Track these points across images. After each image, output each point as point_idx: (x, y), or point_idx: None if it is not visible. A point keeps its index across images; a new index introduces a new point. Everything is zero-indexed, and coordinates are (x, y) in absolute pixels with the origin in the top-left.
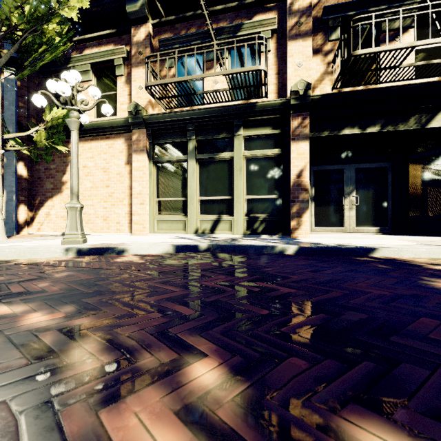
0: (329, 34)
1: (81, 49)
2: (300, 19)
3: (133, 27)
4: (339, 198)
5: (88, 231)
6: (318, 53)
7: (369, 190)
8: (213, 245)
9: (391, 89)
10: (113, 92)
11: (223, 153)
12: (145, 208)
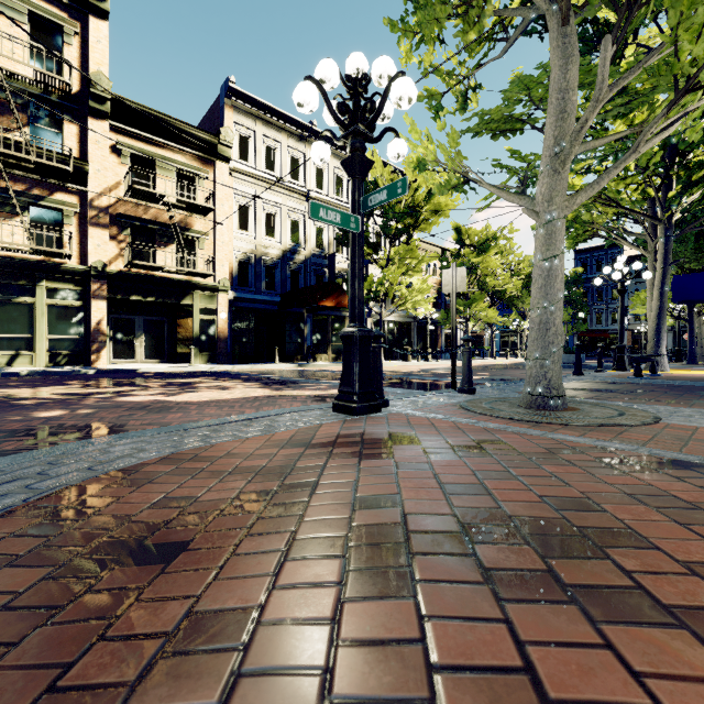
0: (122, 230)
1: None
2: (100, 214)
3: None
4: (132, 339)
5: None
6: (114, 239)
7: (154, 335)
8: (32, 372)
9: (160, 279)
10: None
11: (23, 298)
12: None
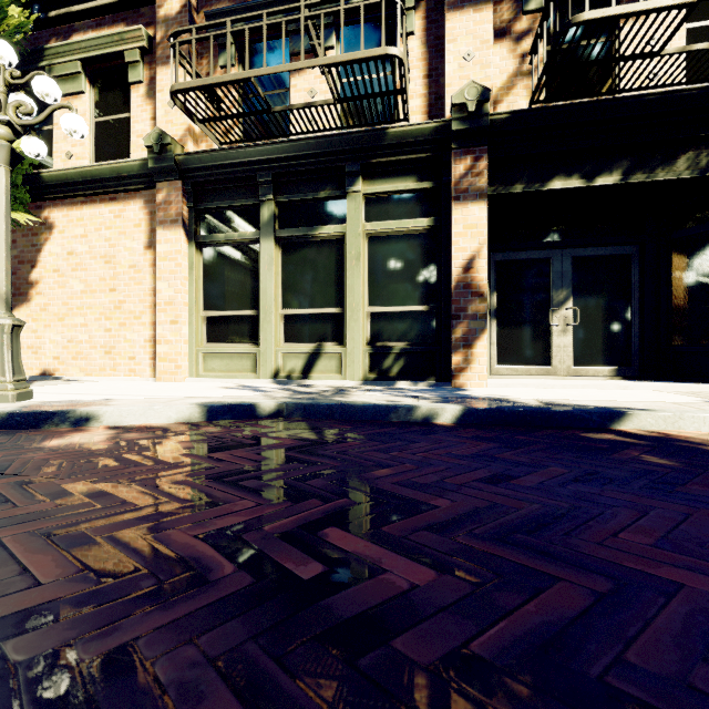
0: (525, 0)
1: (66, 34)
2: None
3: None
4: (542, 313)
5: (77, 373)
6: (503, 36)
7: (598, 297)
8: (288, 404)
9: (643, 101)
10: (124, 115)
11: (326, 226)
12: (179, 330)
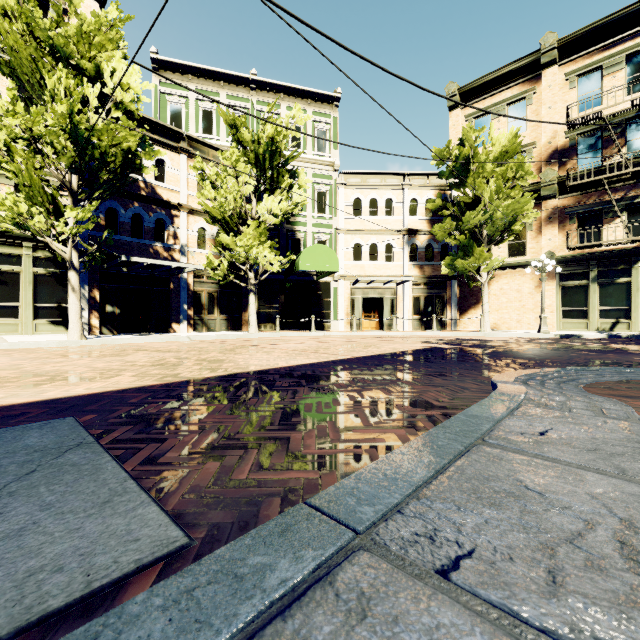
0: None
1: None
2: None
3: (543, 202)
4: None
5: (504, 329)
6: None
7: None
8: (630, 335)
9: None
10: (522, 241)
11: (621, 279)
12: (554, 315)
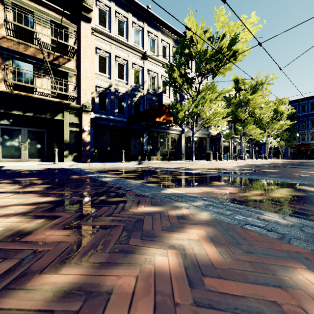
0: (5, 60)
1: None
2: None
3: None
4: (18, 144)
5: None
6: None
7: (36, 141)
8: None
9: (35, 99)
10: None
11: None
12: None
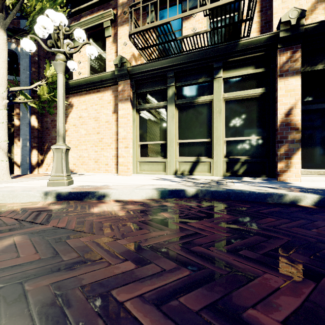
0: None
1: (78, 19)
2: None
3: None
4: None
5: (83, 171)
6: None
7: None
8: (202, 190)
9: None
10: (102, 52)
11: (202, 96)
12: (128, 151)
